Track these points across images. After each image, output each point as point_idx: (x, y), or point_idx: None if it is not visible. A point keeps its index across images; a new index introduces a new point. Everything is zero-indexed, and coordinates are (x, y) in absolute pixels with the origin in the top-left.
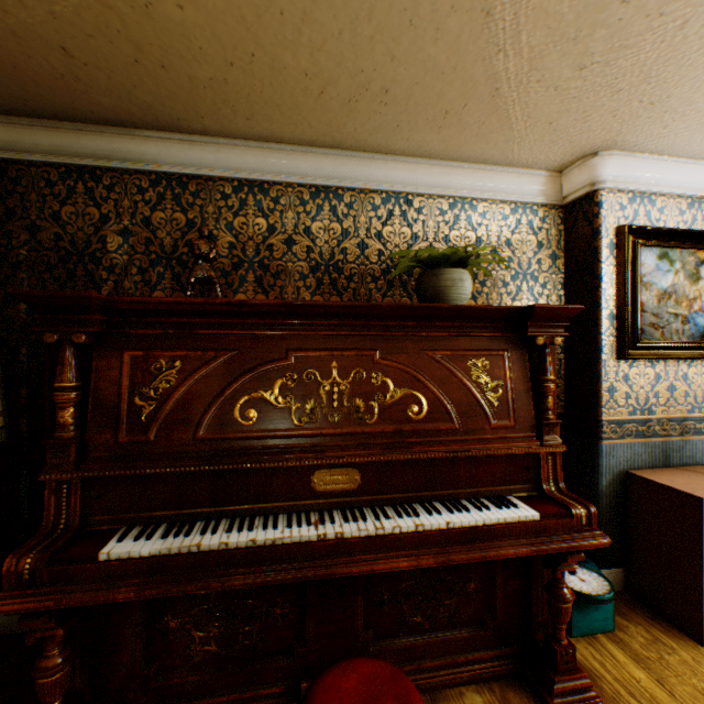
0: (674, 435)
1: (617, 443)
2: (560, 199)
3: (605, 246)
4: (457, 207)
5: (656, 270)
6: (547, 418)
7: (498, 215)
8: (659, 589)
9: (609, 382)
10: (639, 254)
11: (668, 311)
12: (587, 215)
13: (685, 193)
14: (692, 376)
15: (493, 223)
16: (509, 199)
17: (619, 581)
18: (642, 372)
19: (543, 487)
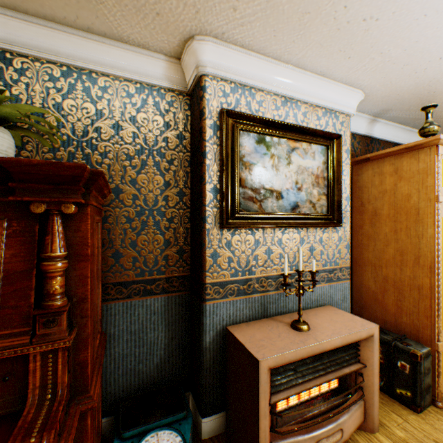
0: (272, 289)
1: (221, 302)
2: (185, 86)
3: (210, 127)
4: (73, 76)
5: (255, 152)
6: (47, 306)
7: (123, 91)
8: (240, 438)
9: (214, 248)
10: (239, 137)
11: (265, 188)
12: (198, 98)
13: (279, 91)
14: (286, 241)
15: (117, 99)
16: (132, 77)
17: (223, 424)
18: (245, 239)
19: (30, 400)
